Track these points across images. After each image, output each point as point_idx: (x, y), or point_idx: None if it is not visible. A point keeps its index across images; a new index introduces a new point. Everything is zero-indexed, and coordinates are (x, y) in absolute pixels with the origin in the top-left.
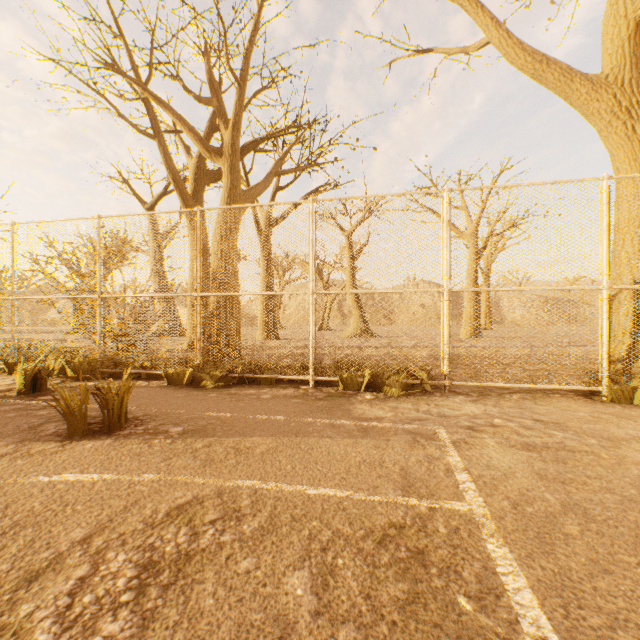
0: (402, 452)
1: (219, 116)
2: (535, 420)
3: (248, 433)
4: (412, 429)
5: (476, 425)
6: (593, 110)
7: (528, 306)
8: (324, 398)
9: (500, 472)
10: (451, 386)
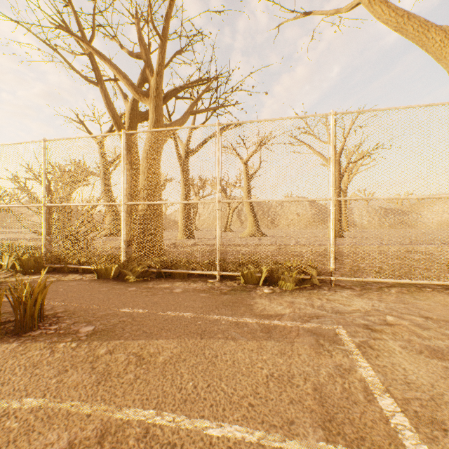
0: (310, 361)
1: (146, 66)
2: (425, 317)
3: (155, 334)
4: (313, 329)
5: (372, 324)
6: (445, 54)
7: (373, 214)
8: (228, 292)
9: (426, 394)
10: (334, 280)
